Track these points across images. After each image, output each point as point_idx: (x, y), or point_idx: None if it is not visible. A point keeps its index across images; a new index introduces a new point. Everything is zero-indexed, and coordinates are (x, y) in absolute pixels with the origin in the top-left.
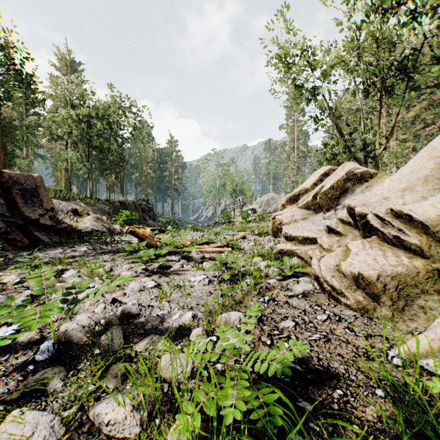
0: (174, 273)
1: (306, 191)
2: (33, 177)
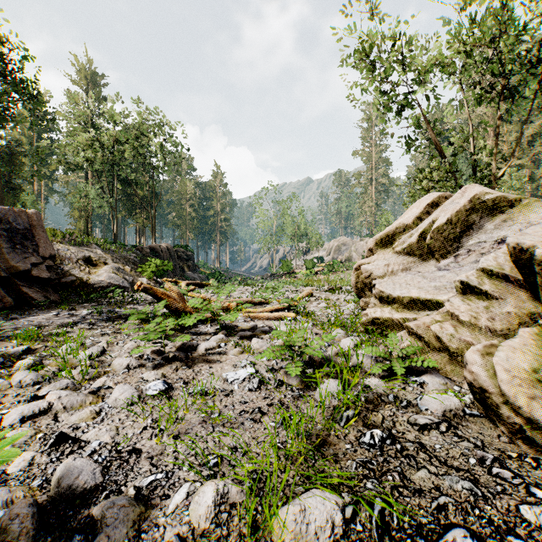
0: (203, 360)
1: (405, 229)
2: (27, 214)
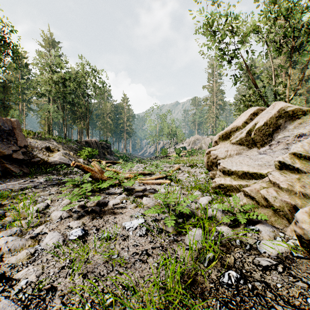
0: (111, 212)
1: (237, 129)
2: (11, 121)
